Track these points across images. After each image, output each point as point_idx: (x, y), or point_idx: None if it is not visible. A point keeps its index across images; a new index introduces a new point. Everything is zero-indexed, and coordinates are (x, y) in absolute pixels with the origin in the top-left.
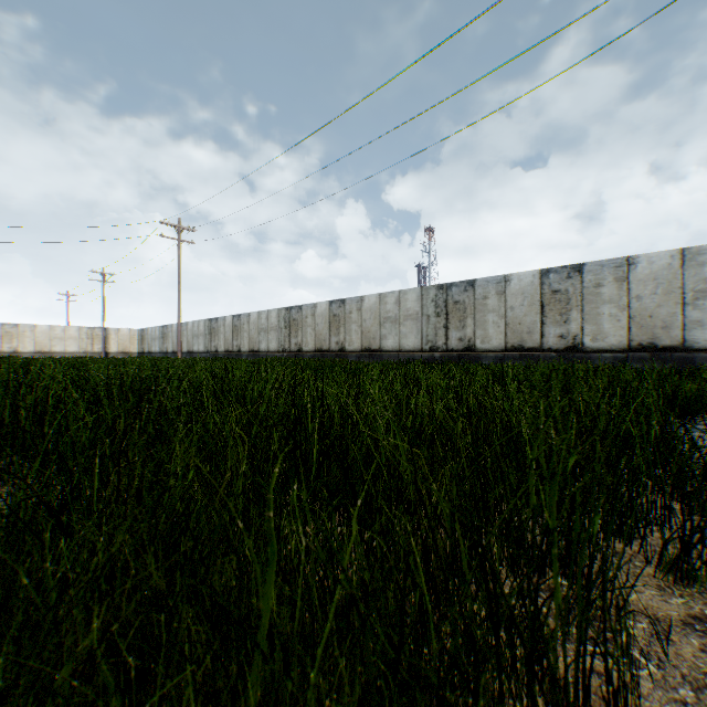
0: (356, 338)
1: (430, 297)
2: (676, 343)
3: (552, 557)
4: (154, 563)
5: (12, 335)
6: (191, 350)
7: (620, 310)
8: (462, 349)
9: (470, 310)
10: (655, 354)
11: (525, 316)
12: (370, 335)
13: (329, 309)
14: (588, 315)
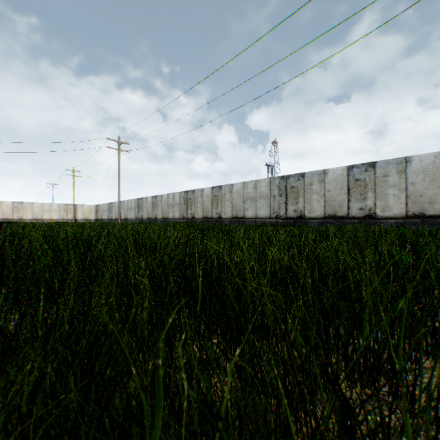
0: (228, 210)
1: (275, 184)
2: (438, 213)
3: (402, 394)
4: (73, 382)
5: (19, 208)
6: (126, 218)
7: (400, 192)
8: (296, 217)
9: (301, 192)
10: (424, 220)
11: (337, 196)
12: (237, 208)
13: (212, 192)
14: (378, 195)
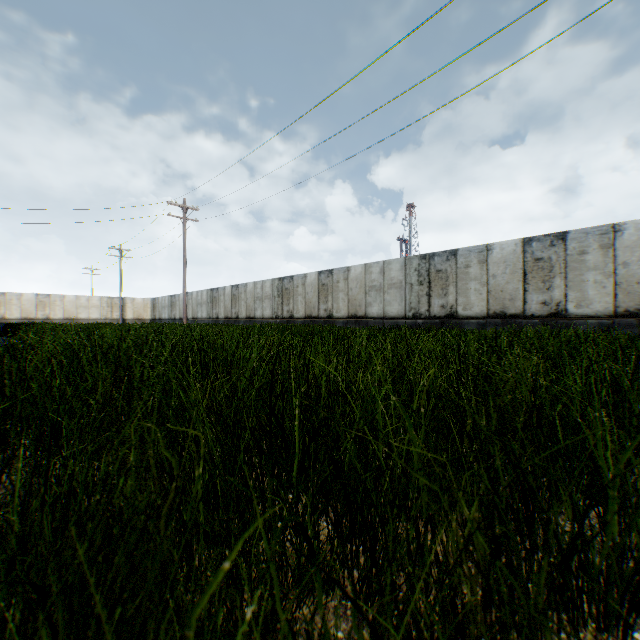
0: (343, 306)
1: (413, 267)
2: None
3: None
4: (47, 635)
5: (45, 304)
6: (195, 317)
7: (605, 277)
8: (444, 316)
9: (452, 279)
10: None
11: (507, 284)
12: (356, 302)
13: (318, 279)
14: (571, 282)
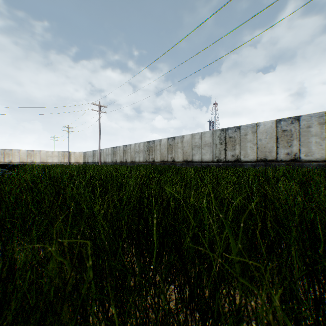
0: (180, 155)
1: (217, 135)
2: None
3: None
4: None
5: (31, 155)
6: (105, 161)
7: (321, 140)
8: (233, 160)
9: (237, 141)
10: None
11: (267, 143)
12: (187, 154)
13: (167, 142)
14: (302, 142)
